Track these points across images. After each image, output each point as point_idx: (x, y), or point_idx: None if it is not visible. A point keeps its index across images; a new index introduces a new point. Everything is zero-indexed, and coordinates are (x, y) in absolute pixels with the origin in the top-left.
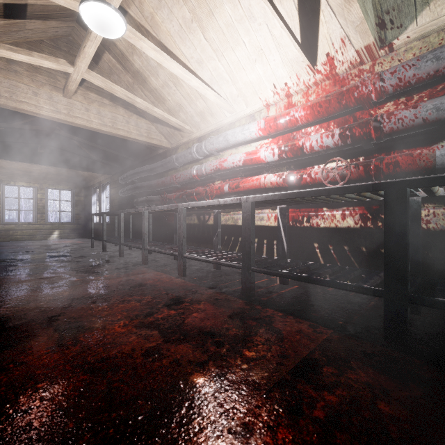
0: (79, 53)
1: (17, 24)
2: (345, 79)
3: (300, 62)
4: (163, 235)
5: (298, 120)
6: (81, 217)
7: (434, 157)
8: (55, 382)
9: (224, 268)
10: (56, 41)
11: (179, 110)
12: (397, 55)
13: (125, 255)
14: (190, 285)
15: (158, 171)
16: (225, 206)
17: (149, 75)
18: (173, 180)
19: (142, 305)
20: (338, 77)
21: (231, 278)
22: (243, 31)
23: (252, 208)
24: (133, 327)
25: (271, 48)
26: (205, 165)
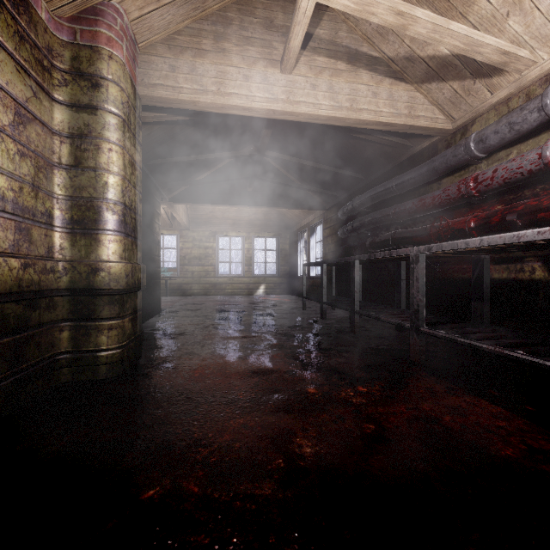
0: None
1: None
2: None
3: None
4: (426, 299)
5: None
6: (285, 269)
7: None
8: None
9: None
10: None
11: (507, 12)
12: None
13: (359, 330)
14: None
15: (420, 181)
16: None
17: None
18: (468, 188)
19: None
20: None
21: None
22: None
23: None
24: None
25: None
26: None
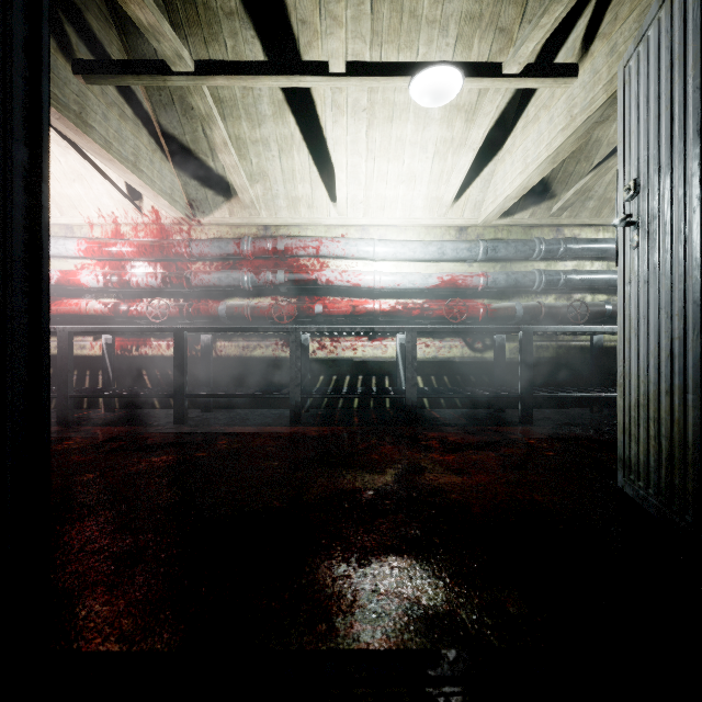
0: None
1: None
2: (170, 231)
3: (126, 204)
4: None
5: (126, 255)
6: None
7: (219, 310)
8: None
9: None
10: None
11: None
12: (205, 230)
13: None
14: None
15: None
16: None
17: None
18: None
19: None
20: (165, 226)
21: None
22: (58, 151)
23: (71, 338)
24: None
25: (94, 179)
26: None
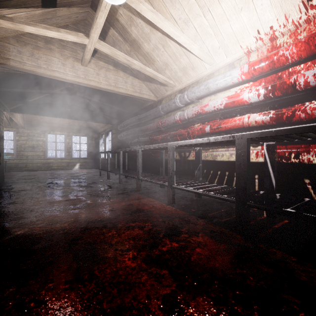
0: (93, 25)
1: (51, 12)
2: None
3: None
4: (150, 168)
5: (288, 59)
6: (92, 155)
7: None
8: None
9: (204, 197)
10: (77, 25)
11: (165, 68)
12: None
13: (123, 182)
14: (181, 213)
15: (147, 119)
16: (212, 144)
17: (142, 41)
18: (159, 125)
19: (145, 233)
20: None
21: (215, 207)
22: None
23: (248, 145)
24: (142, 262)
25: None
26: (187, 111)
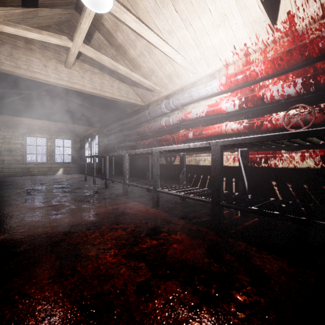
0: (76, 29)
1: (32, 12)
2: (305, 34)
3: (261, 22)
4: (137, 172)
5: (258, 74)
6: (77, 159)
7: None
8: (53, 323)
9: (188, 200)
10: (60, 25)
11: (151, 74)
12: None
13: (109, 187)
14: (164, 215)
15: (134, 123)
16: (193, 150)
17: (128, 47)
18: (146, 130)
19: (127, 234)
20: (297, 33)
21: (196, 209)
22: (209, 0)
23: (221, 151)
24: (123, 258)
25: (234, 12)
26: (172, 117)
